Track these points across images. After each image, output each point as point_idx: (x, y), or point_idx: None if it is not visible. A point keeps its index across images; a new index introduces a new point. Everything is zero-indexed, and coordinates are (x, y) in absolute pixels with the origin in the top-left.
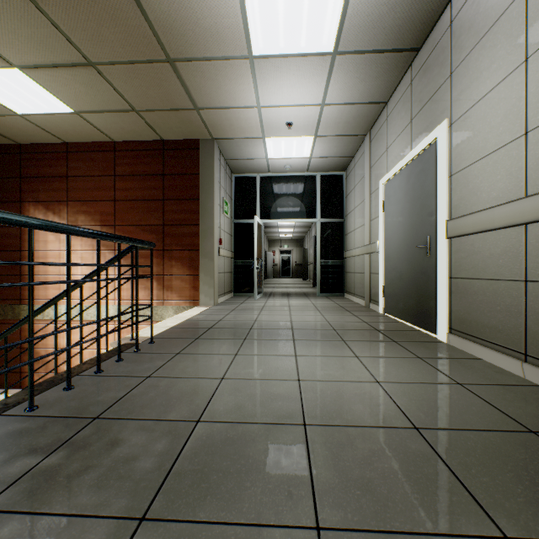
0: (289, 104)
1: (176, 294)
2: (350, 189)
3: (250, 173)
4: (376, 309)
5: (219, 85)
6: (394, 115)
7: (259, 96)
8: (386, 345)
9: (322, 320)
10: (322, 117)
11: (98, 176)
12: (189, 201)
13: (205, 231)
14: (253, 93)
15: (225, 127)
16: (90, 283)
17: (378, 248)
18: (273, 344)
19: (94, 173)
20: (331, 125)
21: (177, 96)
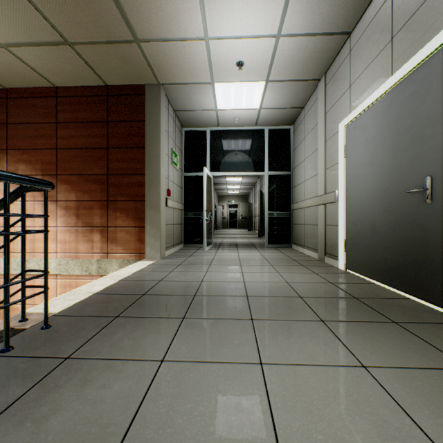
0: (240, 35)
1: (121, 247)
2: (299, 141)
3: (200, 127)
4: (335, 264)
5: (159, 3)
6: (362, 44)
7: (207, 22)
8: (390, 333)
9: (280, 280)
10: (276, 54)
11: (40, 123)
12: (135, 150)
13: (151, 180)
14: (200, 17)
15: (171, 68)
16: (31, 235)
17: (337, 197)
18: (223, 329)
19: (35, 120)
20: (284, 67)
21: (111, 21)
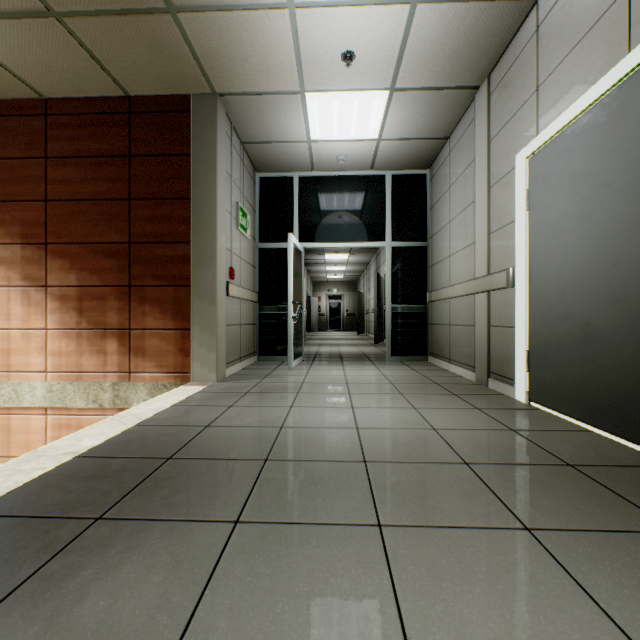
0: None
1: (151, 362)
2: (441, 192)
3: (284, 172)
4: (507, 392)
5: None
6: (562, 9)
7: None
8: None
9: (422, 424)
10: (410, 38)
11: (18, 158)
12: (175, 202)
13: (202, 253)
14: None
15: (232, 64)
16: (3, 343)
17: (512, 279)
18: (318, 557)
19: (11, 154)
20: (422, 62)
21: None
